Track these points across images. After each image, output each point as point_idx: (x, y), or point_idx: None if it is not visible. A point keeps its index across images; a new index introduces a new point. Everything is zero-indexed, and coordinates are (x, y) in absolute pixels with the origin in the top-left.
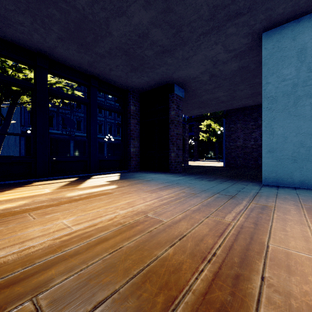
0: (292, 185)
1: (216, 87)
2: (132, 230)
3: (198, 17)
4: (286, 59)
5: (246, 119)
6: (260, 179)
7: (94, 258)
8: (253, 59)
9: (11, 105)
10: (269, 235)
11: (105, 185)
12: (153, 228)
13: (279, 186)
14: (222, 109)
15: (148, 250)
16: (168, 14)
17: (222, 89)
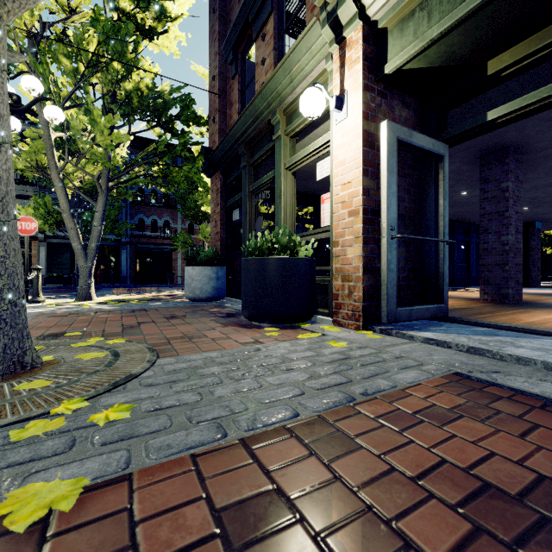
0: None
1: None
2: None
3: None
4: None
5: None
6: None
7: None
8: None
9: None
10: None
11: None
12: None
13: None
14: None
15: None
16: None
17: None
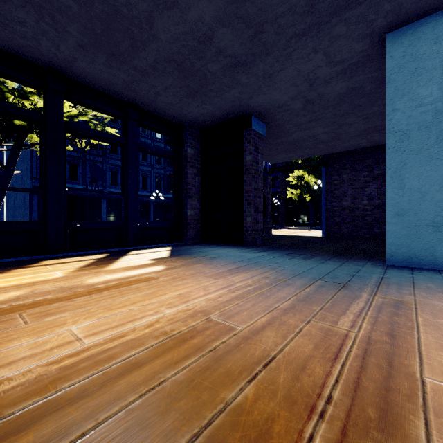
0: (433, 267)
1: (313, 119)
2: (183, 347)
3: (289, 8)
4: (425, 72)
5: (357, 168)
6: (380, 256)
7: (112, 405)
8: (370, 75)
9: (14, 148)
10: (419, 358)
11: (147, 265)
12: (219, 343)
13: (413, 268)
14: (320, 154)
15: (209, 390)
16: (243, 4)
17: (322, 123)
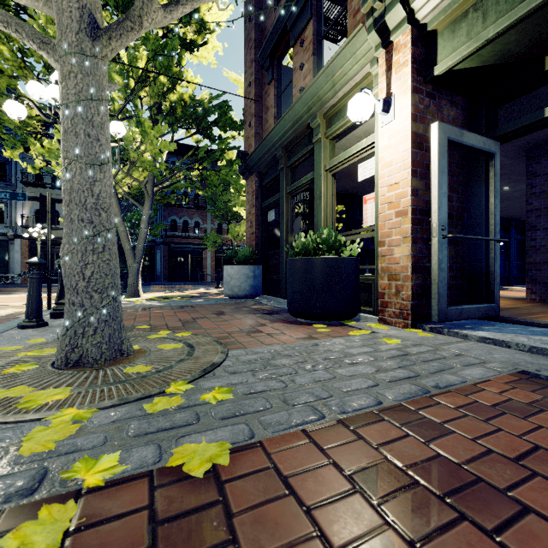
0: None
1: None
2: None
3: None
4: None
5: None
6: None
7: None
8: None
9: None
10: None
11: None
12: None
13: None
14: None
15: None
16: None
17: None
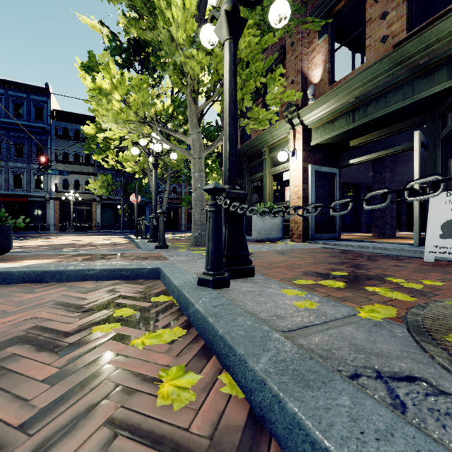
0: None
1: None
2: None
3: None
4: None
5: None
6: None
7: None
8: None
9: None
10: None
11: None
12: None
13: None
14: None
15: None
16: None
17: None
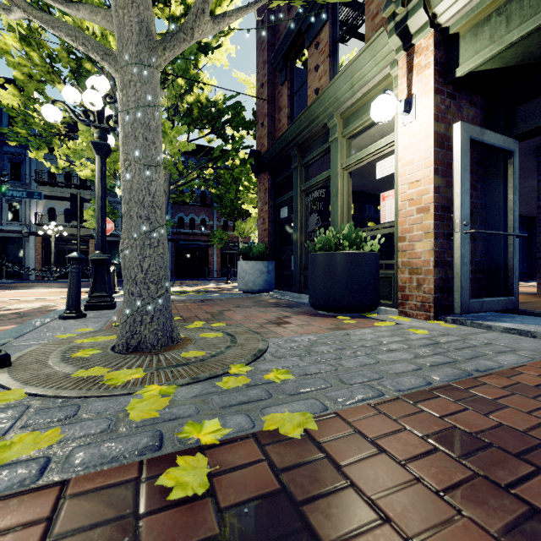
0: None
1: None
2: None
3: None
4: None
5: None
6: None
7: None
8: None
9: None
10: None
11: None
12: None
13: None
14: None
15: None
16: None
17: None
